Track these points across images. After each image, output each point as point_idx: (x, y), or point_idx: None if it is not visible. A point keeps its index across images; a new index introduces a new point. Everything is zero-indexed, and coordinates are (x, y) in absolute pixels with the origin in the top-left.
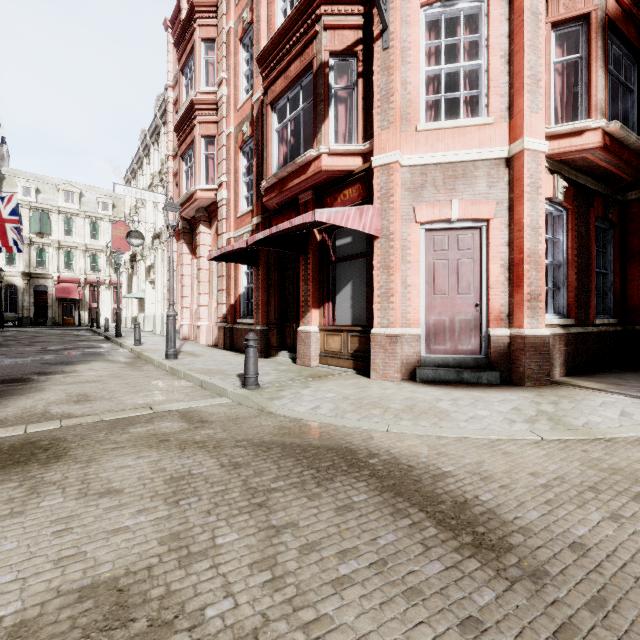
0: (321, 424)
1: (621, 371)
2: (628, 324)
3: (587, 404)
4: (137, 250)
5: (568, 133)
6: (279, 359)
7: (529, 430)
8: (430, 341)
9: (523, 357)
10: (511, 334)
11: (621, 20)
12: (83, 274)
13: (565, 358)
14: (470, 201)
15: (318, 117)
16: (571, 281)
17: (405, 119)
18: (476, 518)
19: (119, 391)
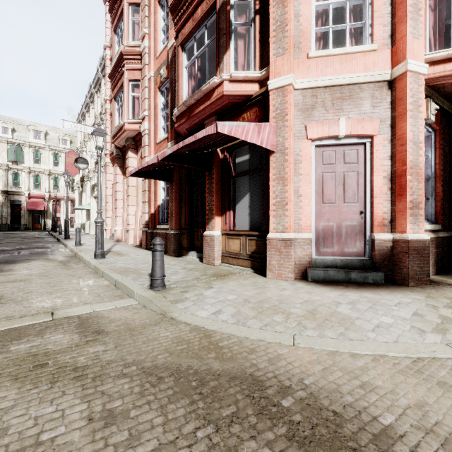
0: (222, 334)
1: None
2: None
3: None
4: (85, 173)
5: (442, 60)
6: (189, 258)
7: (444, 343)
8: (319, 244)
9: (407, 259)
10: (394, 238)
11: None
12: (48, 192)
13: (435, 259)
14: (356, 119)
15: (220, 49)
16: (438, 192)
17: (297, 47)
18: None
19: (35, 292)
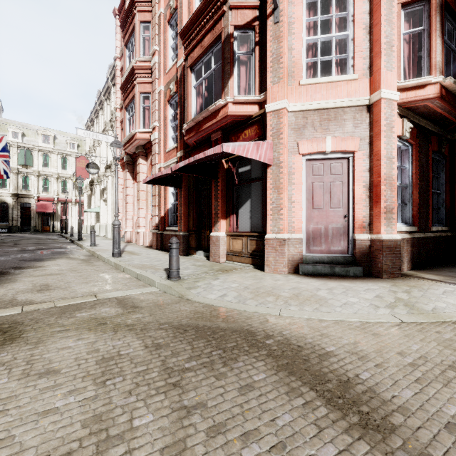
0: (227, 309)
1: (451, 266)
2: (455, 231)
3: (432, 292)
4: (94, 177)
5: (414, 86)
6: (196, 257)
7: (391, 314)
8: (310, 244)
9: (381, 256)
10: (371, 238)
11: (453, 2)
12: (56, 195)
13: (411, 256)
14: (340, 138)
15: (225, 75)
16: (415, 198)
17: (291, 76)
18: (359, 397)
19: (73, 282)
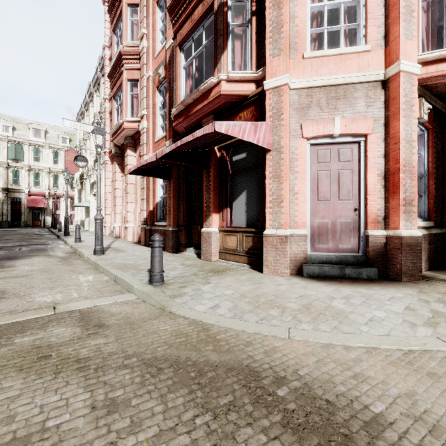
0: (220, 328)
1: None
2: None
3: None
4: (84, 171)
5: (435, 60)
6: (186, 254)
7: (435, 336)
8: (315, 241)
9: (400, 255)
10: (387, 235)
11: None
12: (47, 189)
13: (428, 255)
14: (350, 118)
15: (218, 49)
16: (431, 190)
17: (293, 48)
18: None
19: (37, 287)
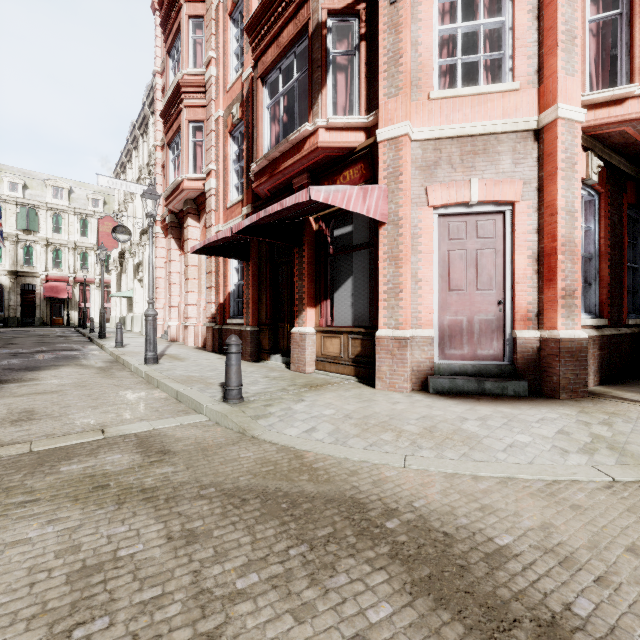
0: (317, 455)
1: None
2: None
3: None
4: (125, 247)
5: (606, 102)
6: (271, 363)
7: (590, 465)
8: (445, 345)
9: (557, 364)
10: (541, 337)
11: None
12: (72, 273)
13: (599, 364)
14: (492, 181)
15: (314, 86)
16: (604, 276)
17: (416, 86)
18: None
19: (75, 406)
